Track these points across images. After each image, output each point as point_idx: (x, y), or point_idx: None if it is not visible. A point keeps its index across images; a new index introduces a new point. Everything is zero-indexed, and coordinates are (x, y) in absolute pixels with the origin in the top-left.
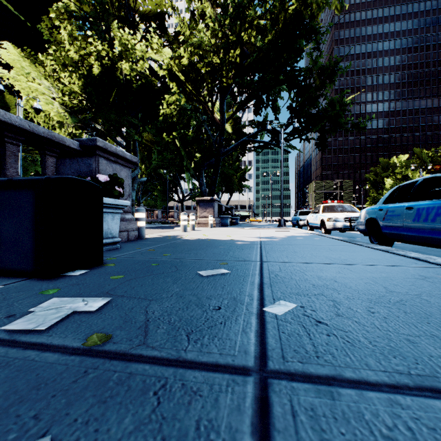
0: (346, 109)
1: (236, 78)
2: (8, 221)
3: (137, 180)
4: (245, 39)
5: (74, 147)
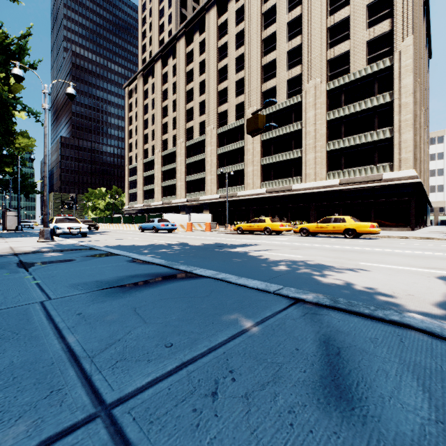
0: (36, 187)
1: None
2: None
3: None
4: None
5: None
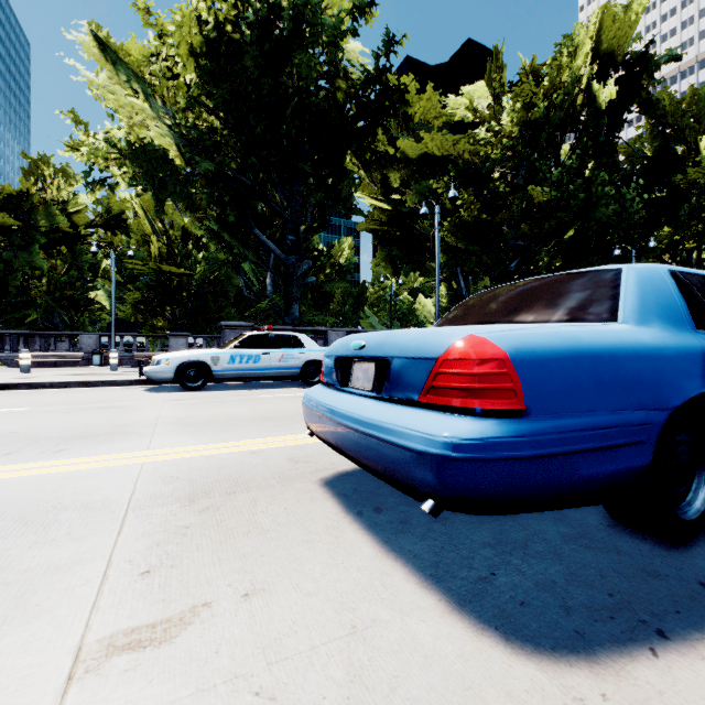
0: None
1: (700, 241)
2: None
3: None
4: (704, 217)
5: None
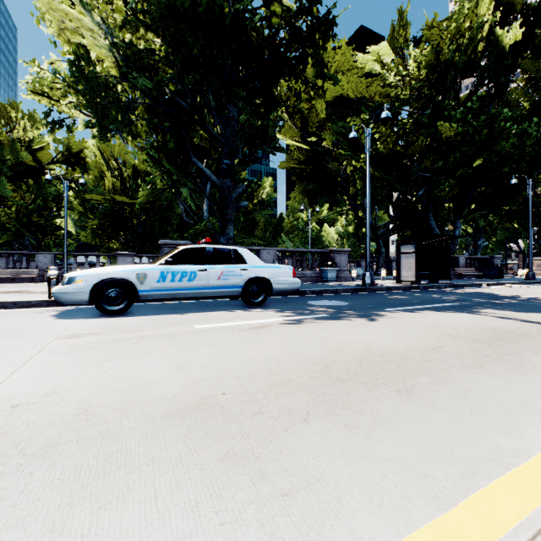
0: None
1: None
2: (493, 273)
3: (481, 245)
4: None
5: (488, 258)
